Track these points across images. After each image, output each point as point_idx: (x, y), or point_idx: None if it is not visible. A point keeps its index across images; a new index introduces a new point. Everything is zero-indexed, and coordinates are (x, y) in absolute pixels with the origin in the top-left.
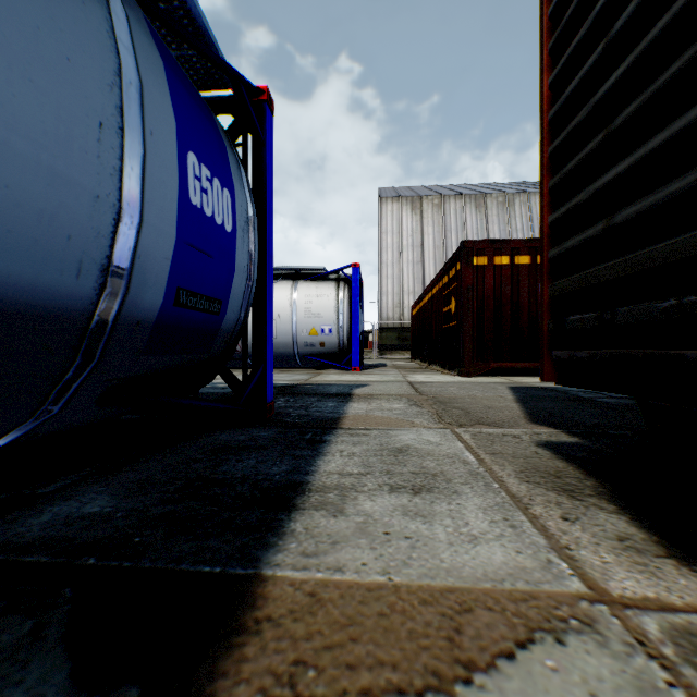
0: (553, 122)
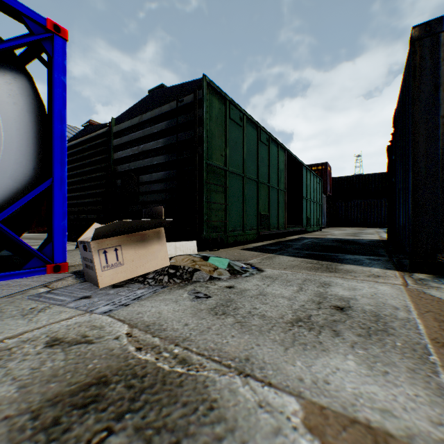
0: None
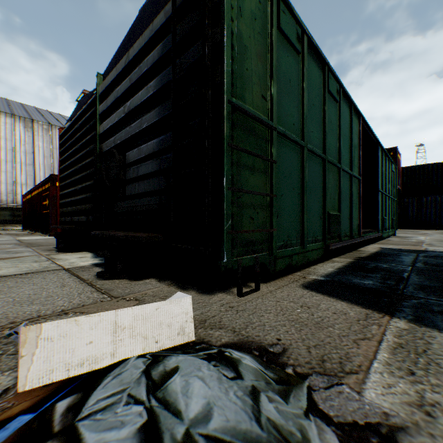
0: (61, 170)
